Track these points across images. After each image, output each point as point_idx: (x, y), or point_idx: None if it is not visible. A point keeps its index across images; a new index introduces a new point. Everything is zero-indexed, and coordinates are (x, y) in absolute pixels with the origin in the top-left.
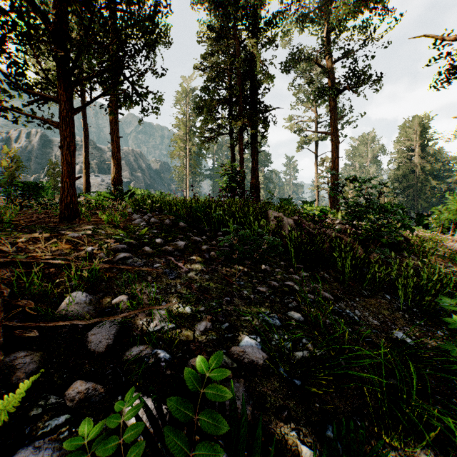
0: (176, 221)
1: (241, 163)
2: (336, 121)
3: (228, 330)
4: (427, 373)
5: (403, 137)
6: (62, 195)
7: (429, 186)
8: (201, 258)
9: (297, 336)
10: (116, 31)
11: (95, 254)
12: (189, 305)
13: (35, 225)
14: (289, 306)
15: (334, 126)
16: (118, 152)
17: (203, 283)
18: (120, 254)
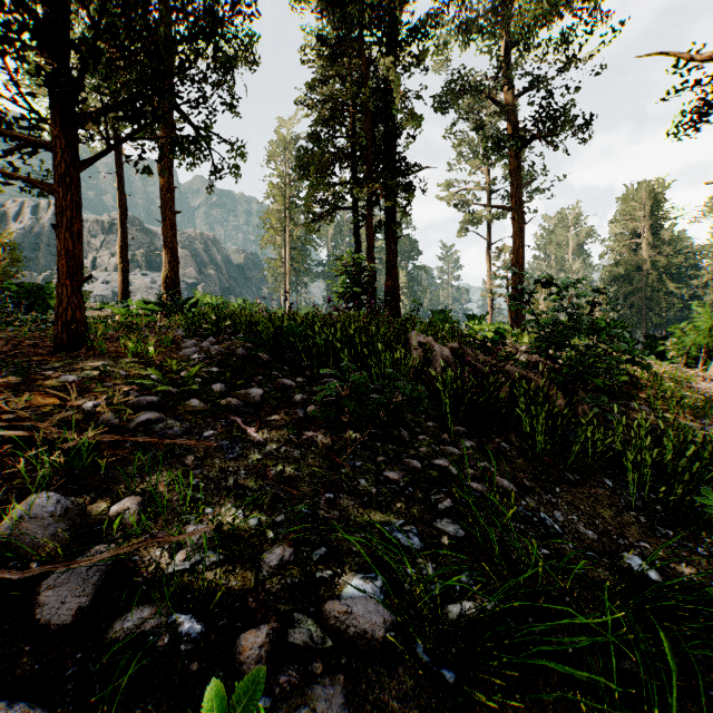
0: (252, 351)
1: (370, 254)
2: (520, 188)
3: (323, 563)
4: (687, 638)
5: (624, 215)
6: (58, 307)
7: (664, 292)
8: (290, 418)
9: (449, 584)
10: (146, 27)
11: (98, 414)
12: (256, 513)
13: (2, 360)
14: (439, 508)
15: (517, 196)
16: (174, 236)
17: (287, 466)
18: (142, 414)
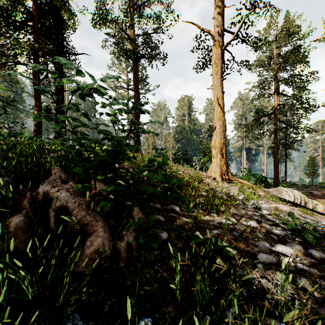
0: None
1: (36, 95)
2: (138, 81)
3: None
4: None
5: (180, 107)
6: None
7: (192, 139)
8: None
9: None
10: None
11: None
12: None
13: None
14: None
15: (136, 85)
16: None
17: None
18: None
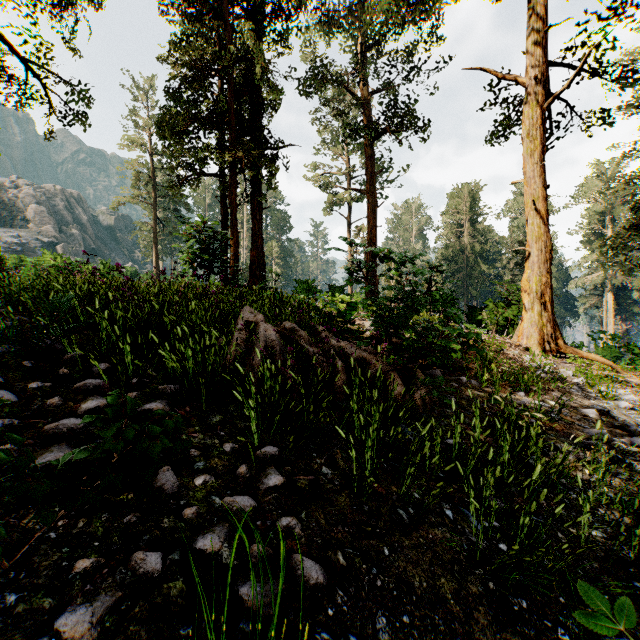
0: None
1: (233, 222)
2: (374, 175)
3: None
4: None
5: (452, 208)
6: None
7: (479, 271)
8: None
9: None
10: None
11: None
12: None
13: None
14: None
15: (371, 181)
16: None
17: None
18: None
